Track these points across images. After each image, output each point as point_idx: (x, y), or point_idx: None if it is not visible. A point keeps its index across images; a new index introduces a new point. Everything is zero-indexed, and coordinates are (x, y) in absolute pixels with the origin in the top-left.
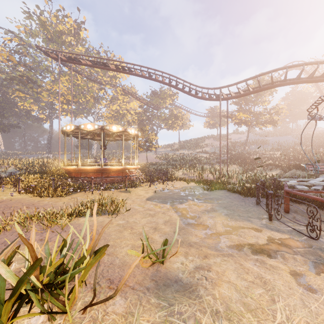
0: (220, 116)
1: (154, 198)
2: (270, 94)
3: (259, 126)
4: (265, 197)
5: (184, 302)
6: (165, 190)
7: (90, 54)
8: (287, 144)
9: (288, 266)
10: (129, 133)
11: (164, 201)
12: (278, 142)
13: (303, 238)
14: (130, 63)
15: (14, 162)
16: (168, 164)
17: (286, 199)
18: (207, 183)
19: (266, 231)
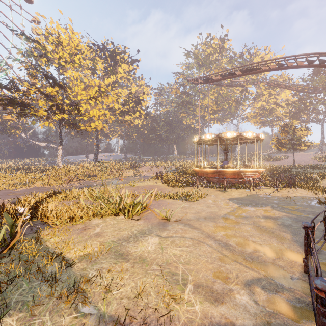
0: None
1: (236, 199)
2: None
3: None
4: None
5: (156, 230)
6: (265, 195)
7: (232, 61)
8: None
9: (242, 255)
10: (245, 137)
11: (240, 202)
12: None
13: (322, 261)
14: (255, 63)
15: (176, 164)
16: (324, 168)
17: None
18: None
19: (290, 243)
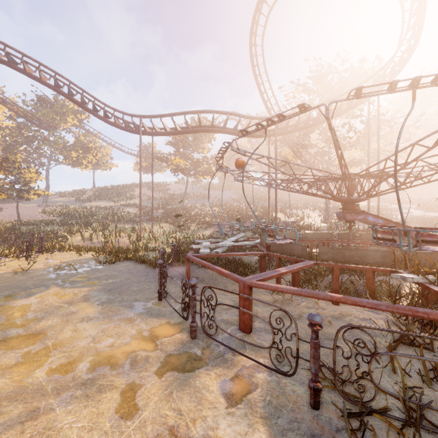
0: (140, 156)
1: None
2: (209, 141)
3: (199, 176)
4: (177, 265)
5: None
6: (20, 271)
7: None
8: (226, 200)
9: (129, 377)
10: None
11: None
12: (219, 197)
13: (182, 319)
14: None
15: None
16: (63, 224)
17: (187, 267)
18: (112, 251)
19: (142, 319)
